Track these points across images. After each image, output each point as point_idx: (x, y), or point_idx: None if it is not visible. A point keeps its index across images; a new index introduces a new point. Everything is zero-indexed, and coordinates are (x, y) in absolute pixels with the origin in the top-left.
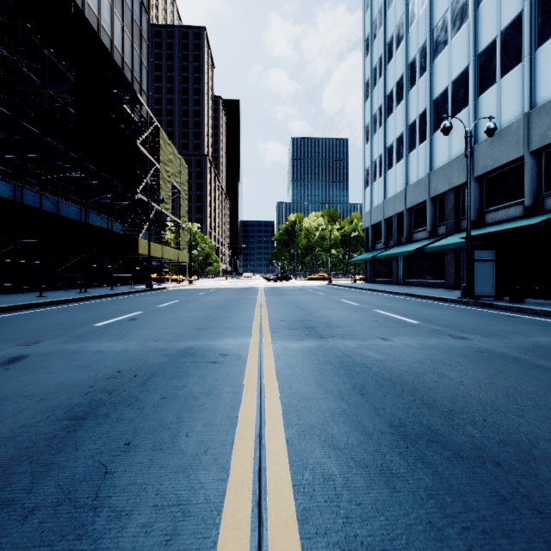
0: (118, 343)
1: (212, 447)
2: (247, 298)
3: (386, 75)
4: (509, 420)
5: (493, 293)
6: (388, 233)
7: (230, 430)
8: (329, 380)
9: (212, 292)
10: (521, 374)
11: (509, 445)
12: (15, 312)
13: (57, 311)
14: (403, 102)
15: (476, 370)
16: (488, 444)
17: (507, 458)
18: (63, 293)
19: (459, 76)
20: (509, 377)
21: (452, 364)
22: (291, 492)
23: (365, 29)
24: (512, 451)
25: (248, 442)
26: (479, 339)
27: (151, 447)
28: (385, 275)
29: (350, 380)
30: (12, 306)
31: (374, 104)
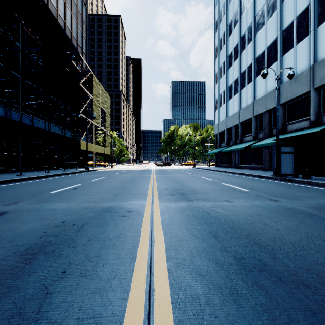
0: (65, 204)
1: (119, 274)
2: (145, 176)
3: (227, 43)
4: (311, 255)
5: (292, 172)
6: (229, 137)
7: (131, 262)
8: (195, 228)
9: (124, 172)
10: (314, 223)
11: (313, 273)
12: (4, 184)
13: (30, 183)
14: (238, 59)
15: (286, 221)
16: (299, 272)
17: (313, 282)
18: (35, 172)
19: (271, 43)
20: (307, 226)
21: (271, 217)
22: (170, 308)
23: (215, 16)
24: (316, 277)
25: (142, 271)
26: (286, 201)
27: (78, 274)
28: (227, 162)
29: (208, 228)
30: (3, 180)
31: (220, 61)
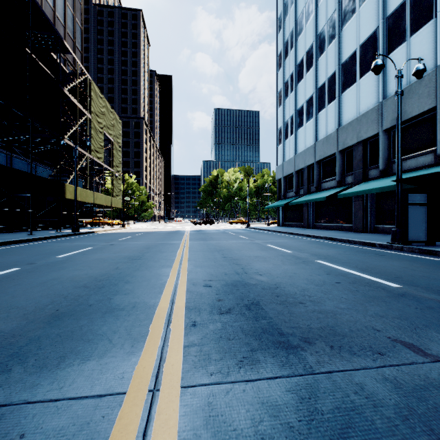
0: None
1: None
2: (170, 243)
3: (296, 46)
4: None
5: (425, 238)
6: (299, 183)
7: None
8: None
9: (137, 236)
10: None
11: None
12: None
13: None
14: (312, 68)
15: None
16: None
17: None
18: None
19: (367, 39)
20: None
21: None
22: None
23: (278, 9)
24: None
25: None
26: None
27: None
28: (295, 219)
29: None
30: None
31: (285, 73)
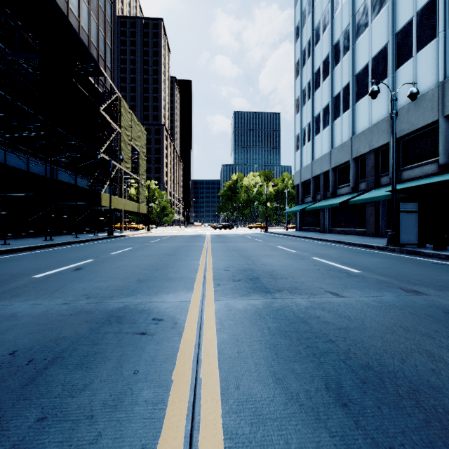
0: (42, 302)
1: None
2: (195, 245)
3: (313, 55)
4: None
5: (417, 241)
6: (316, 189)
7: None
8: (289, 370)
9: (165, 239)
10: None
11: None
12: None
13: (10, 259)
14: (328, 77)
15: None
16: None
17: None
18: (29, 240)
19: (378, 53)
20: None
21: (432, 335)
22: None
23: (296, 18)
24: None
25: None
26: (434, 294)
27: None
28: (313, 224)
29: (318, 370)
30: None
31: (303, 80)
